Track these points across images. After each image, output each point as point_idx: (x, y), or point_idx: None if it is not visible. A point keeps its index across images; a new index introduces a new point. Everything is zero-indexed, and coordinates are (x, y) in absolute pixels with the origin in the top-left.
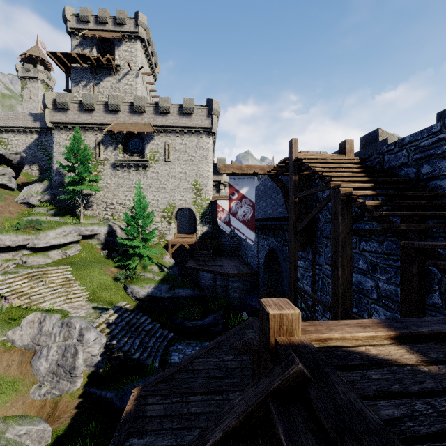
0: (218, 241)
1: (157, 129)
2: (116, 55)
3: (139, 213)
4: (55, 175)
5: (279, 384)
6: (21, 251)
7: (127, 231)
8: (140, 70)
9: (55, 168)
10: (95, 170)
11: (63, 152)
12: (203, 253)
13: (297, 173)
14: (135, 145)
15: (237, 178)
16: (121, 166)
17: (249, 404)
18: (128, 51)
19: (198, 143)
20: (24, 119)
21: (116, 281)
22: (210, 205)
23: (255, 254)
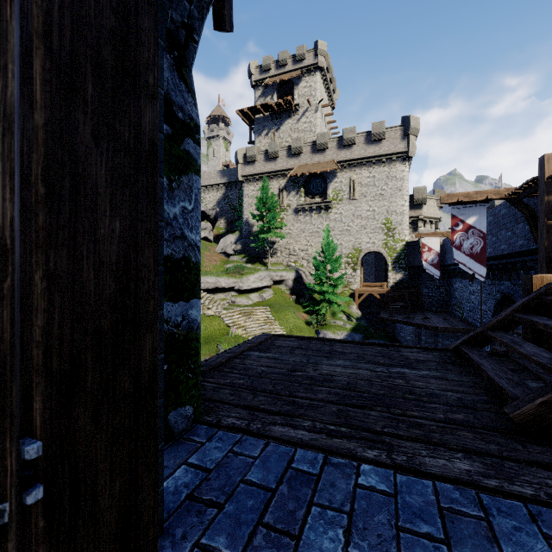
0: (418, 291)
1: (340, 165)
2: (295, 95)
3: (328, 257)
4: (245, 225)
5: (544, 291)
6: (230, 292)
7: (316, 275)
8: (319, 103)
9: (245, 219)
10: (279, 217)
11: (255, 203)
12: (398, 304)
13: (551, 192)
14: (316, 186)
15: (462, 207)
16: (303, 211)
17: (525, 300)
18: (307, 86)
19: (390, 173)
20: (215, 177)
21: (308, 325)
22: (406, 248)
23: (476, 306)
